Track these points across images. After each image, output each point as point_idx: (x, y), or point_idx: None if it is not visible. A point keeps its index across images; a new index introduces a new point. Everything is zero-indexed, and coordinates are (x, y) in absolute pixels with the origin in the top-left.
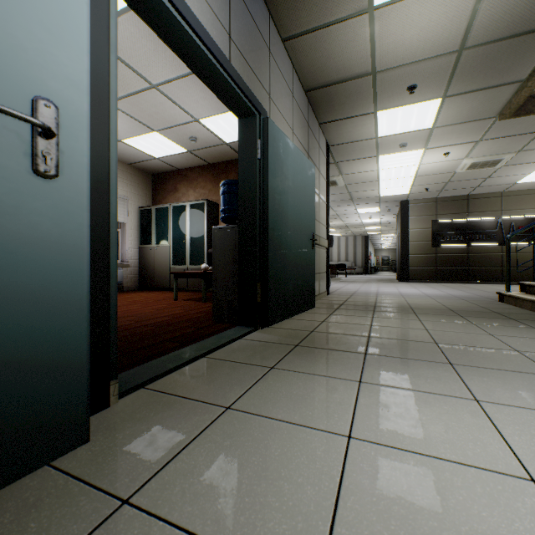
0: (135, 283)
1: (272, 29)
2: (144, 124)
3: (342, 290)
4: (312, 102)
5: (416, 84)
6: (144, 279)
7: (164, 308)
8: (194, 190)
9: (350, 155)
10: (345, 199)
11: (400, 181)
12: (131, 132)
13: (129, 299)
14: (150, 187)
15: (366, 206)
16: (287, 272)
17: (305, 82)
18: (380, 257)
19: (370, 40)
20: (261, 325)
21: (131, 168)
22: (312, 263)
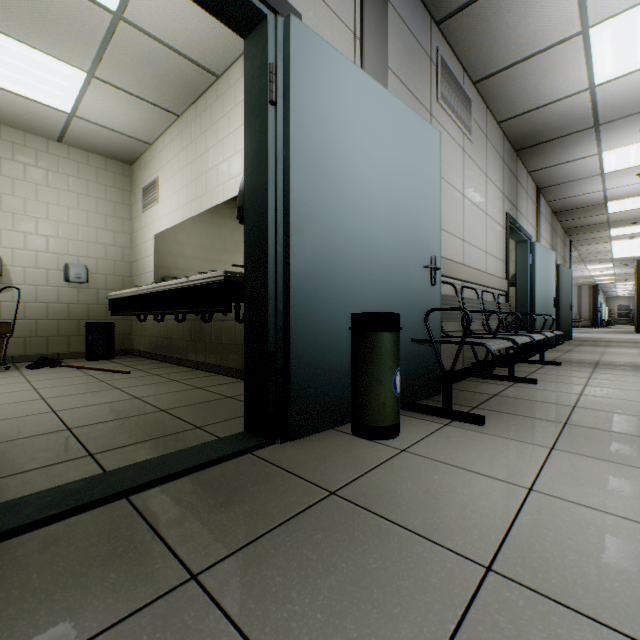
0: None
1: (556, 223)
2: None
3: (578, 336)
4: (566, 231)
5: (636, 222)
6: None
7: None
8: None
9: (587, 243)
10: (575, 261)
11: (633, 250)
12: None
13: None
14: None
15: (597, 264)
16: (563, 322)
17: (565, 227)
18: (615, 307)
19: (606, 217)
20: None
21: None
22: (570, 318)
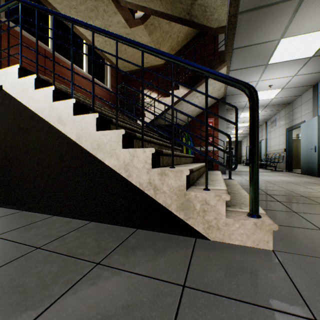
0: None
1: None
2: None
3: None
4: None
5: None
6: None
7: None
8: None
9: None
10: None
11: None
12: None
13: None
14: None
15: None
16: None
17: None
18: None
19: None
20: None
21: None
22: None
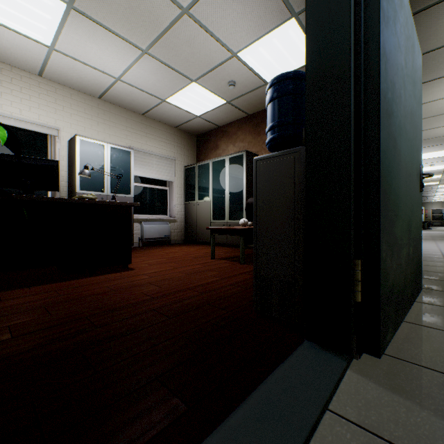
0: (181, 237)
1: None
2: (182, 74)
3: None
4: None
5: None
6: (188, 233)
7: (195, 270)
8: (233, 144)
9: (436, 71)
10: None
11: None
12: (172, 87)
13: (169, 255)
14: (194, 148)
15: (432, 149)
16: (399, 234)
17: None
18: (430, 211)
19: None
20: (360, 352)
21: (178, 131)
22: (419, 216)
